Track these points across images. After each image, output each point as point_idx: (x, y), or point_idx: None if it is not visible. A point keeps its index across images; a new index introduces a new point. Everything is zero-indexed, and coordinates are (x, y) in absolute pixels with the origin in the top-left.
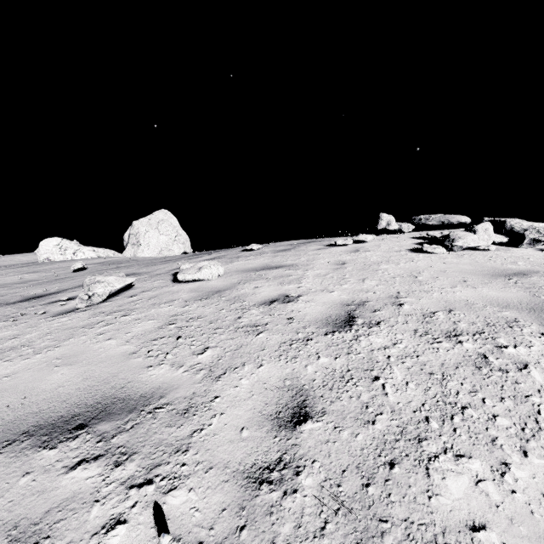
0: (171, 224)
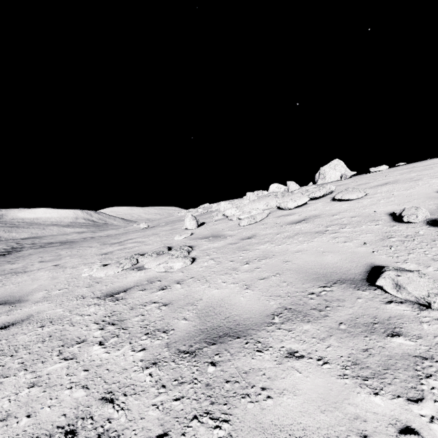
0: (341, 166)
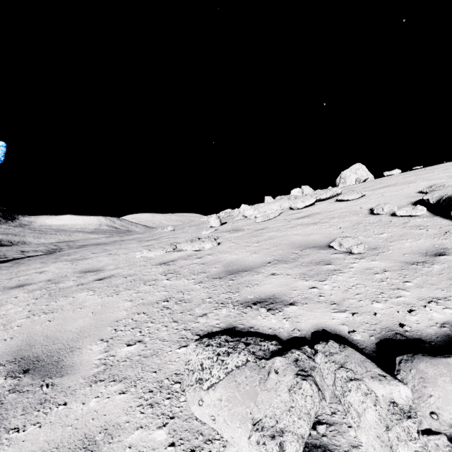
0: (363, 170)
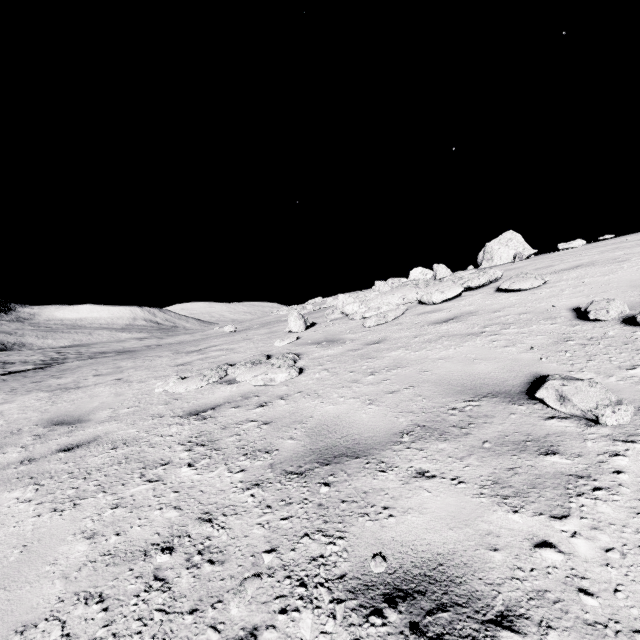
0: (518, 241)
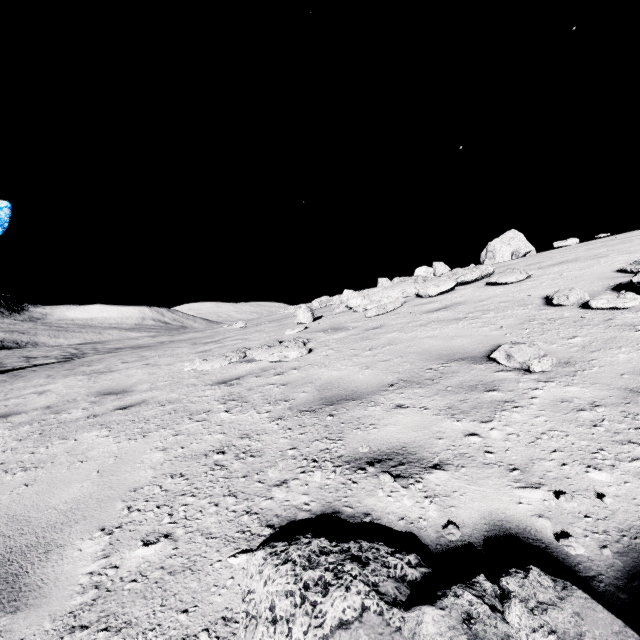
0: (519, 240)
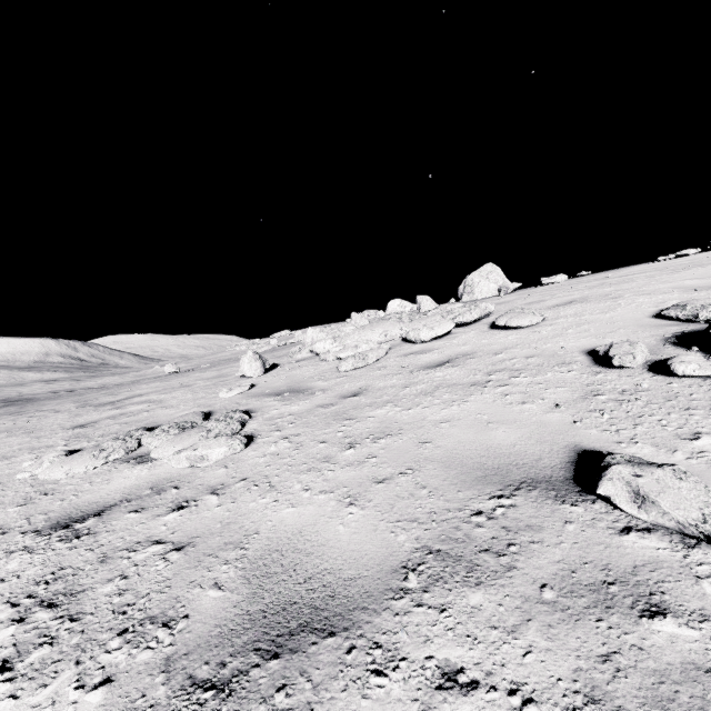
0: (498, 274)
